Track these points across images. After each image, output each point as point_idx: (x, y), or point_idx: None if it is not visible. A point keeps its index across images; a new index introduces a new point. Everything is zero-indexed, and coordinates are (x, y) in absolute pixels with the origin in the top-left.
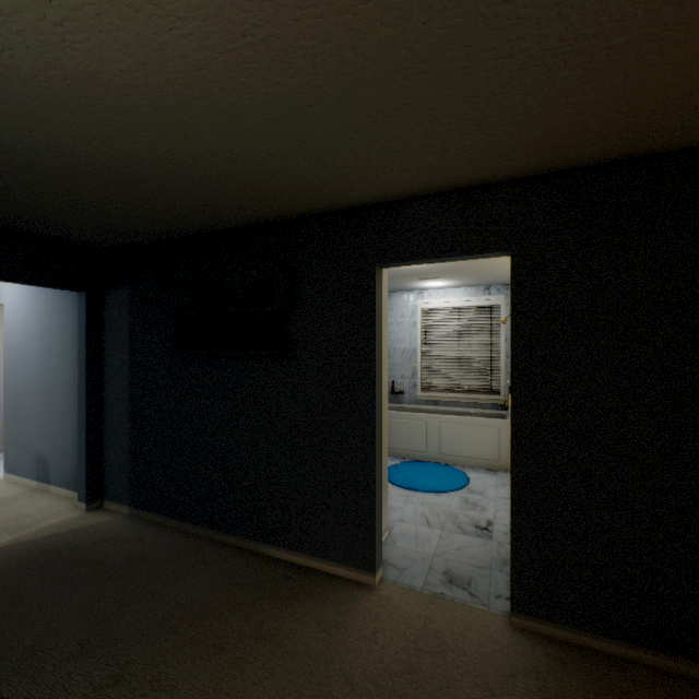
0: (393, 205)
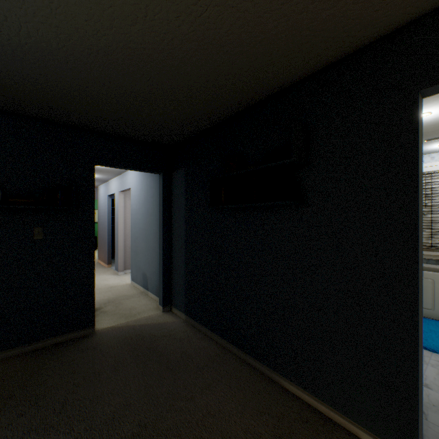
0: None
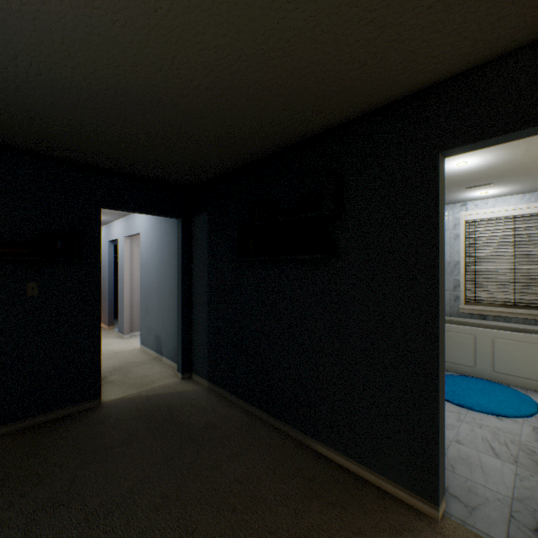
0: (464, 77)
